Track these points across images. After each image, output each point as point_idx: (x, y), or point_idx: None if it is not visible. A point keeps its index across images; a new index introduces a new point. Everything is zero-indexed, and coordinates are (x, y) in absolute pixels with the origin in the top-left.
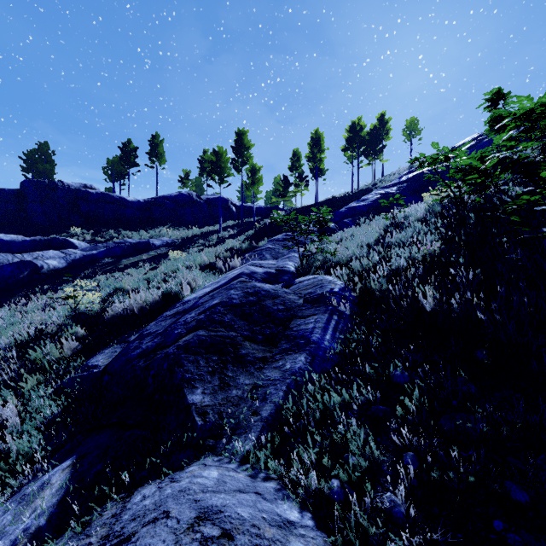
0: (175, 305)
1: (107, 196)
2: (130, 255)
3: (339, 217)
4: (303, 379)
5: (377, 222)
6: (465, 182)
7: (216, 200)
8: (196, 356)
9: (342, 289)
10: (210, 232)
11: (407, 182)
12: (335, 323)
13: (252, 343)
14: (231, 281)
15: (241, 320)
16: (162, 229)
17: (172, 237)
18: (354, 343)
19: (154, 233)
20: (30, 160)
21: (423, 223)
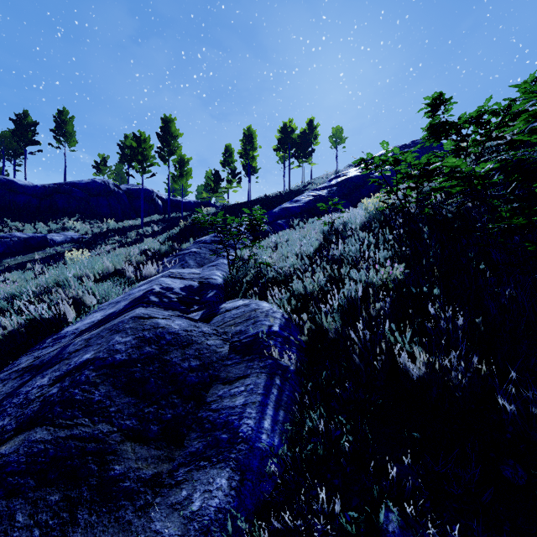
0: (44, 342)
1: None
2: (17, 253)
3: (272, 218)
4: (223, 534)
5: (312, 225)
6: (411, 190)
7: (138, 192)
8: (12, 499)
9: (283, 326)
10: (129, 227)
11: (337, 186)
12: (277, 392)
13: (137, 444)
14: (131, 307)
15: (123, 395)
16: (67, 221)
17: (80, 232)
18: (310, 445)
19: (56, 226)
20: None
21: (364, 231)
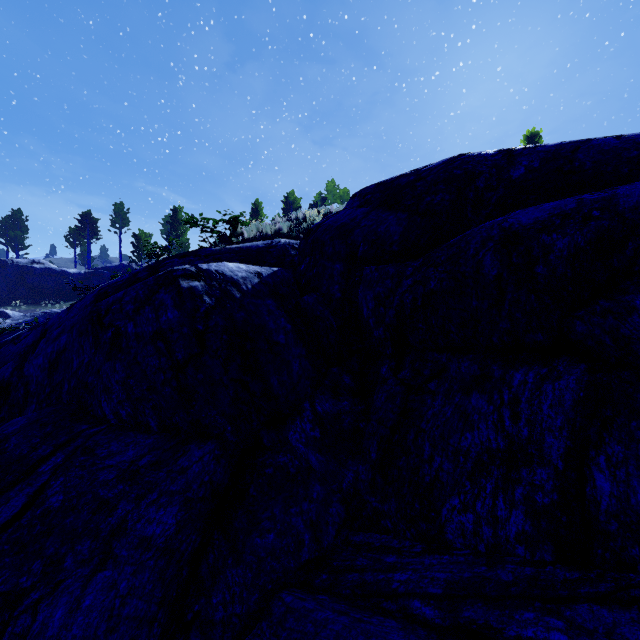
0: None
1: (51, 270)
2: None
3: None
4: None
5: None
6: None
7: None
8: None
9: None
10: None
11: None
12: None
13: None
14: None
15: None
16: None
17: None
18: None
19: None
20: (4, 226)
21: None
